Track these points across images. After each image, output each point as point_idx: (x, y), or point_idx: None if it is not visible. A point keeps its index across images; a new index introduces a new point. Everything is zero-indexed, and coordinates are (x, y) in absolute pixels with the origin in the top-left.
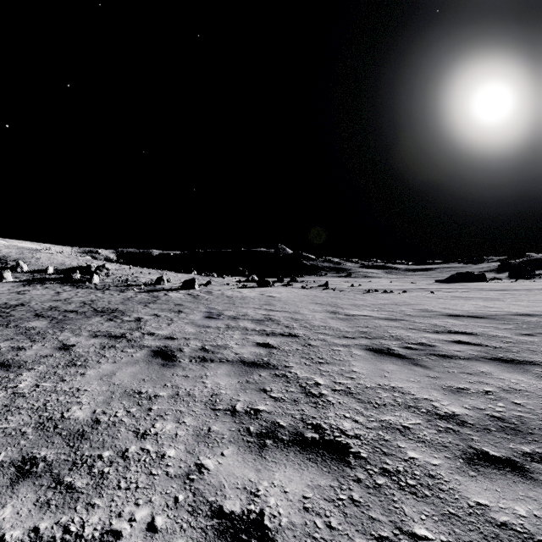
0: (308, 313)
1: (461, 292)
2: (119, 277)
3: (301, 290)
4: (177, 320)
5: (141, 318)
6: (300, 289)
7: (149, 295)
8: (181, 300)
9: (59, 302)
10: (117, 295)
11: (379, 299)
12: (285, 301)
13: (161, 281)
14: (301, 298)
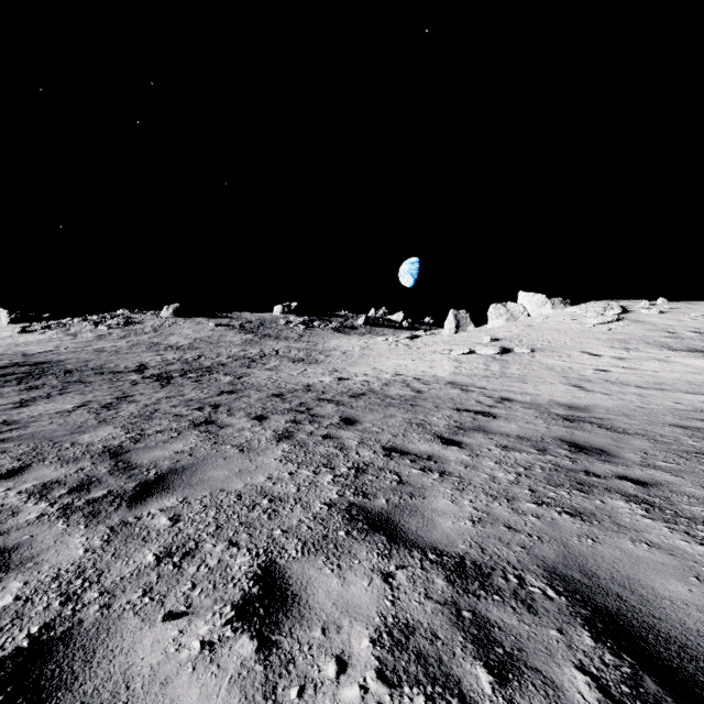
0: None
1: None
2: None
3: None
4: None
5: None
6: None
7: None
8: None
9: None
10: None
11: None
12: None
13: None
14: None
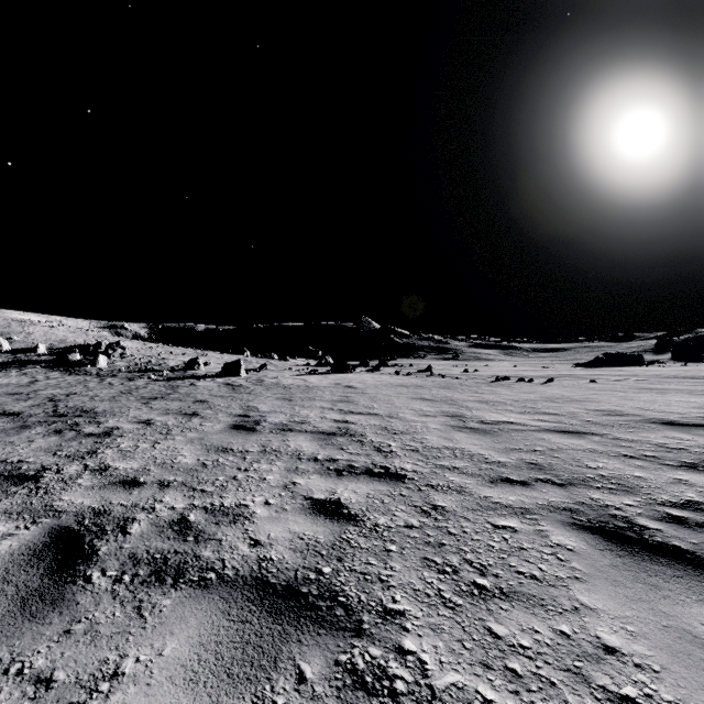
0: (414, 418)
1: (635, 381)
2: (139, 359)
3: (394, 377)
4: (176, 434)
5: (116, 428)
6: (393, 375)
7: (166, 385)
8: (210, 393)
9: (13, 397)
10: (116, 386)
11: (519, 391)
12: (373, 396)
13: (195, 365)
14: (398, 390)
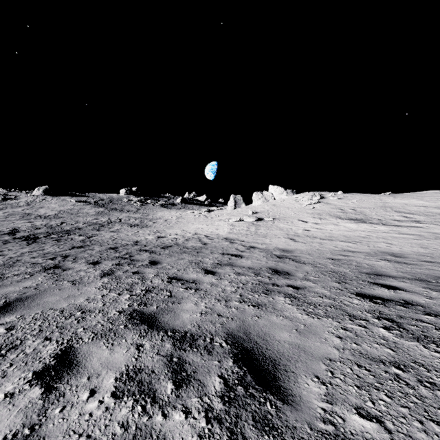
0: None
1: None
2: None
3: None
4: None
5: None
6: None
7: None
8: None
9: None
10: None
11: None
12: None
13: None
14: None
